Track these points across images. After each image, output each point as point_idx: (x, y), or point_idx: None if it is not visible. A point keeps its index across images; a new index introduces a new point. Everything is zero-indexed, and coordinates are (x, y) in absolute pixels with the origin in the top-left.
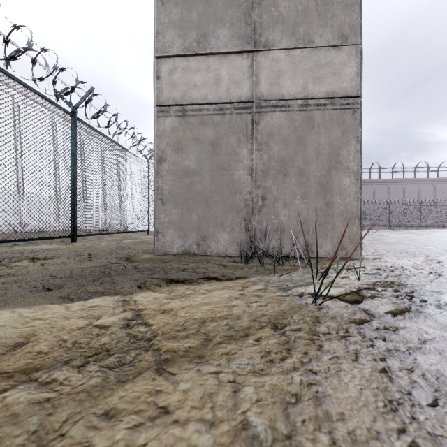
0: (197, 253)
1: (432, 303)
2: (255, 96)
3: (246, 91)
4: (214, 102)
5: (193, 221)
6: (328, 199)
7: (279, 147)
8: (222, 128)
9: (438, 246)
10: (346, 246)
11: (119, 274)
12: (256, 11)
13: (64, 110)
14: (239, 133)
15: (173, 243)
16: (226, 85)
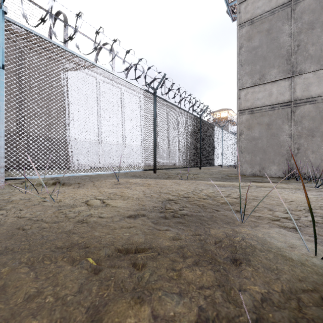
0: (259, 175)
1: None
2: (293, 98)
3: (287, 97)
4: (268, 105)
5: (257, 160)
6: None
7: (309, 122)
8: (273, 117)
9: None
10: None
11: (232, 179)
12: (293, 56)
13: (198, 117)
14: (283, 118)
15: (247, 170)
16: (275, 96)
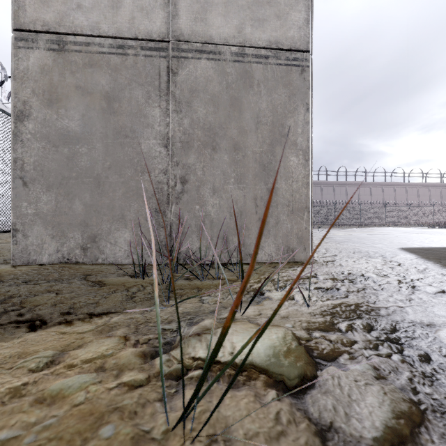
0: (82, 261)
1: (443, 364)
2: (173, 33)
3: (160, 25)
4: (110, 35)
5: (76, 212)
6: (271, 184)
7: (206, 110)
8: (122, 75)
9: (387, 244)
10: (294, 247)
11: None
12: None
13: None
14: (148, 85)
15: (42, 247)
16: (129, 12)
